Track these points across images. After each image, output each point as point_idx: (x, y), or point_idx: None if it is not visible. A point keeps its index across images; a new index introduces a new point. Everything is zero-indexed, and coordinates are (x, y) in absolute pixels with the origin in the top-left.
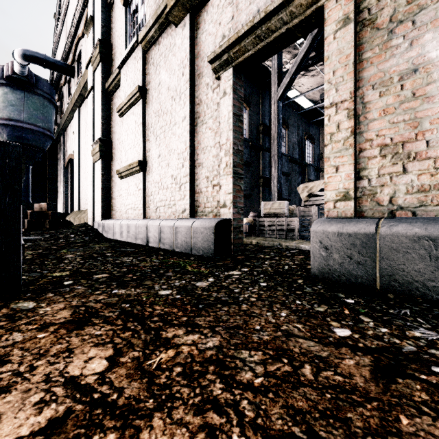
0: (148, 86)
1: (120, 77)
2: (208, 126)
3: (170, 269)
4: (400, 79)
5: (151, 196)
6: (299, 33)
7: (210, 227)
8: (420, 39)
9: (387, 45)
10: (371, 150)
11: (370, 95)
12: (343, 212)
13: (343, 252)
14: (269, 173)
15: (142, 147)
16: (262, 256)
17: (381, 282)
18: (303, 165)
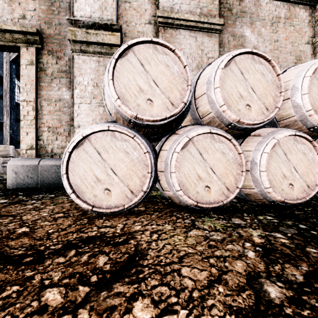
0: None
1: None
2: None
3: None
4: (55, 101)
5: None
6: (7, 50)
7: None
8: (62, 89)
9: (51, 84)
10: (44, 128)
11: (44, 103)
12: (30, 155)
13: (25, 174)
14: None
15: None
16: None
17: (40, 184)
18: None
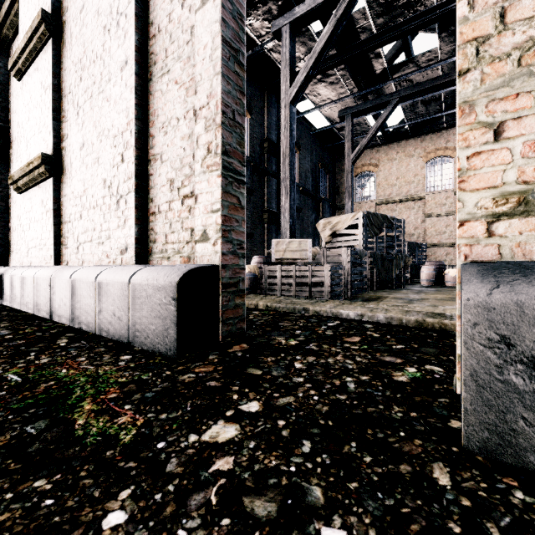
0: (64, 15)
1: (18, 6)
2: (173, 77)
3: (10, 428)
4: None
5: (69, 223)
6: None
7: (168, 285)
8: None
9: None
10: None
11: None
12: (518, 248)
13: None
14: (277, 206)
15: (51, 129)
16: (282, 340)
17: None
18: (317, 199)
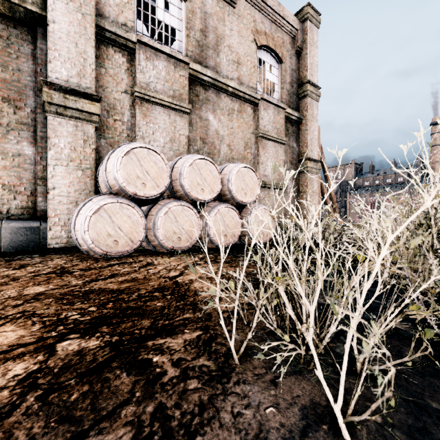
0: None
1: None
2: None
3: None
4: (13, 156)
5: None
6: None
7: None
8: (22, 143)
9: (6, 136)
10: None
11: None
12: None
13: None
14: None
15: None
16: None
17: (4, 248)
18: None
